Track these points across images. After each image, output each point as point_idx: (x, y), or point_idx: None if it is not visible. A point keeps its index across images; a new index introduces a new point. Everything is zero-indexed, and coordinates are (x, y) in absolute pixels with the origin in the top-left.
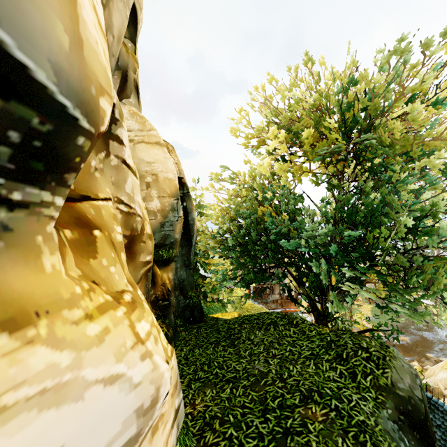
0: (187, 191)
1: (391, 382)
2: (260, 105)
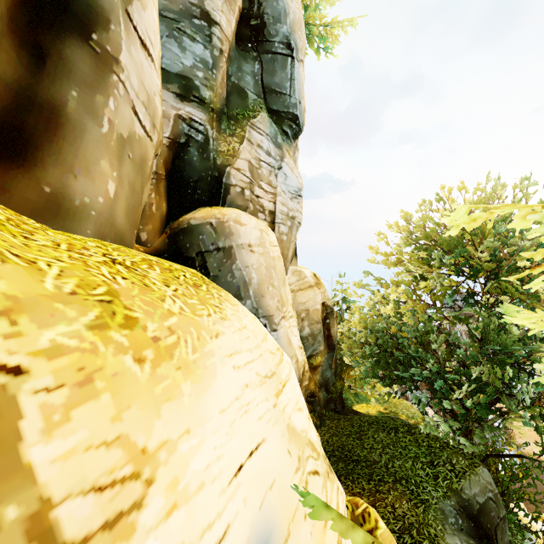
0: (331, 311)
1: (462, 488)
2: (398, 229)
